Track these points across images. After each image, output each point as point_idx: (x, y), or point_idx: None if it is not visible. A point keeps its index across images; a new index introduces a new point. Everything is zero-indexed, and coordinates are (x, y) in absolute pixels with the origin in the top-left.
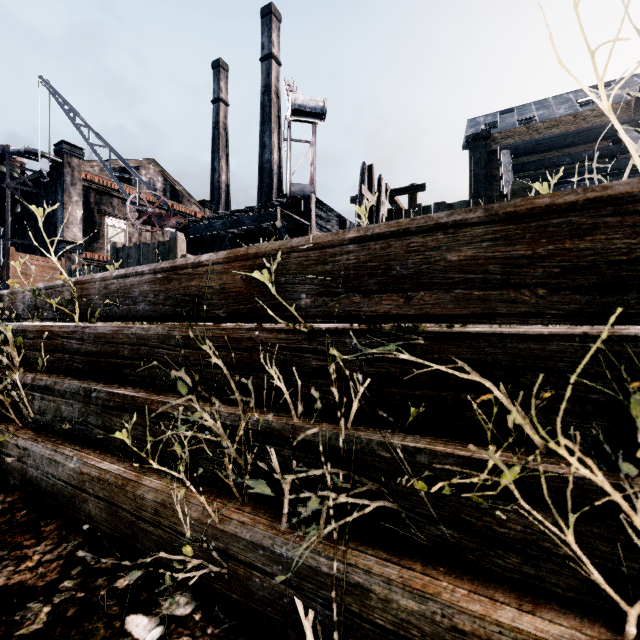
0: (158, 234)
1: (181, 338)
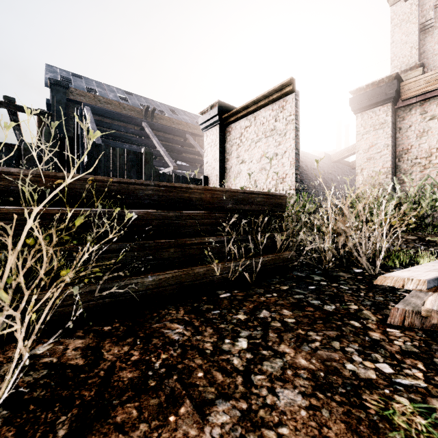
0: None
1: (189, 216)
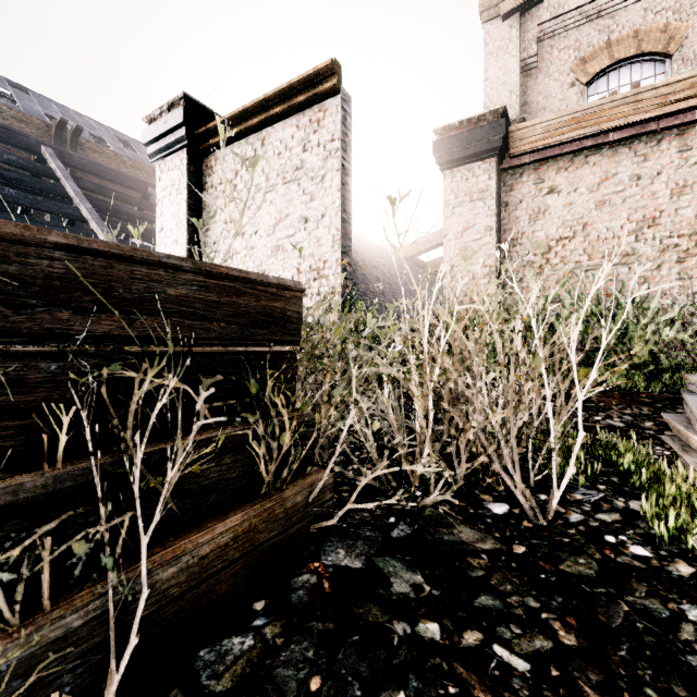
0: None
1: None
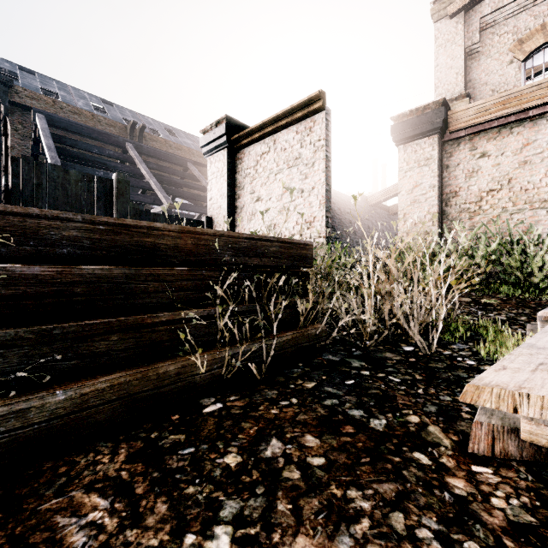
0: None
1: (152, 276)
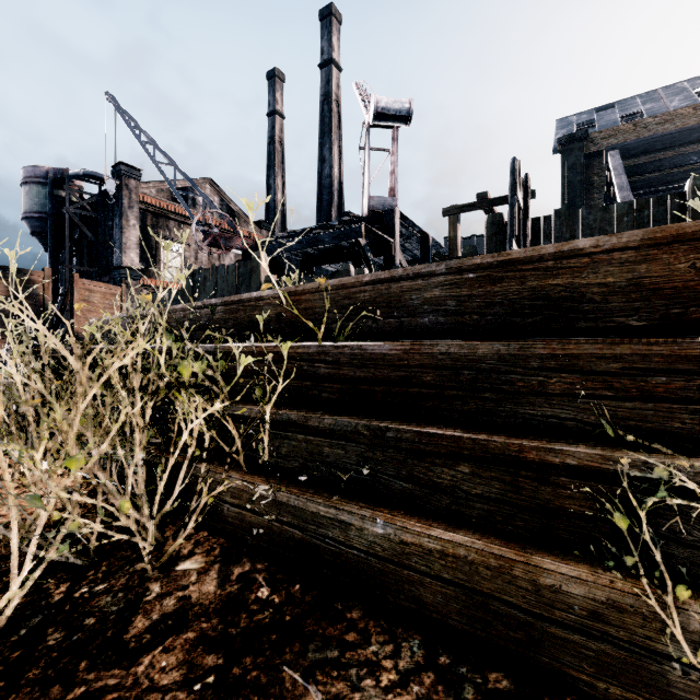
0: (214, 258)
1: (554, 358)
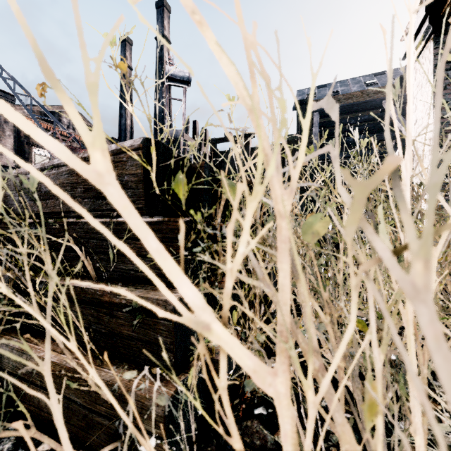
0: None
1: None
